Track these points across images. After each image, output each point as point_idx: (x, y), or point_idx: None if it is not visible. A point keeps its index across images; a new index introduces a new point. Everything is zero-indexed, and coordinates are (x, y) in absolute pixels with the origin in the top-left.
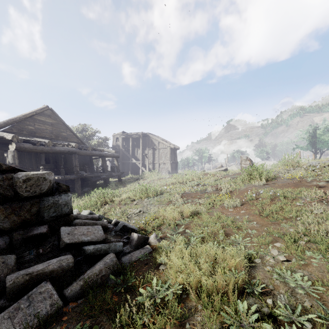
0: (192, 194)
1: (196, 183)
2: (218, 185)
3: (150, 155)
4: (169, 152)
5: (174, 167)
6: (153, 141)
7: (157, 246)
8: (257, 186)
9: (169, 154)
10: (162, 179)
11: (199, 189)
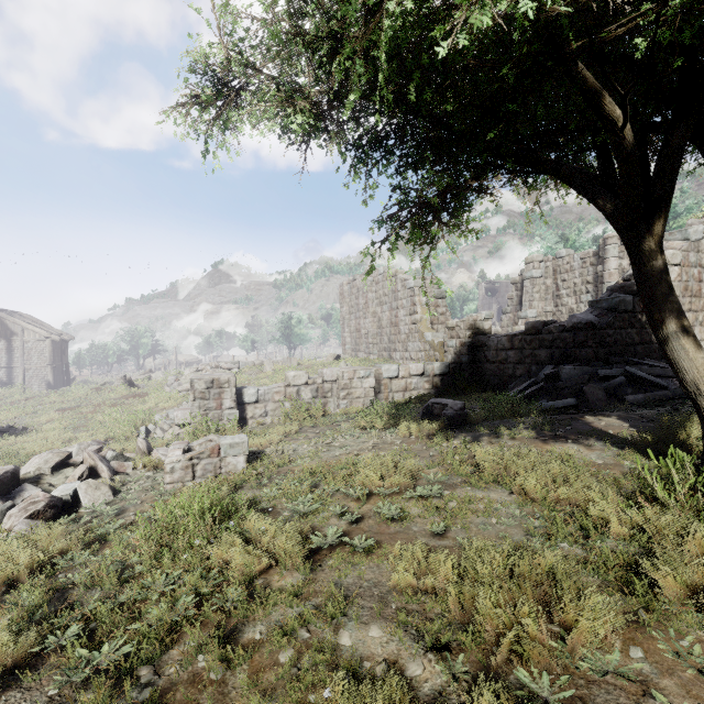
0: (68, 409)
1: (78, 400)
2: (93, 400)
3: (0, 352)
4: (49, 348)
5: (61, 374)
6: (9, 325)
7: (35, 428)
8: (113, 399)
9: (50, 351)
10: (34, 399)
11: (75, 405)
